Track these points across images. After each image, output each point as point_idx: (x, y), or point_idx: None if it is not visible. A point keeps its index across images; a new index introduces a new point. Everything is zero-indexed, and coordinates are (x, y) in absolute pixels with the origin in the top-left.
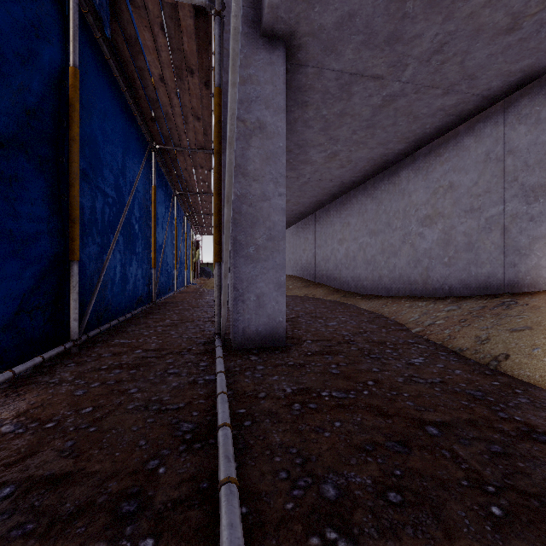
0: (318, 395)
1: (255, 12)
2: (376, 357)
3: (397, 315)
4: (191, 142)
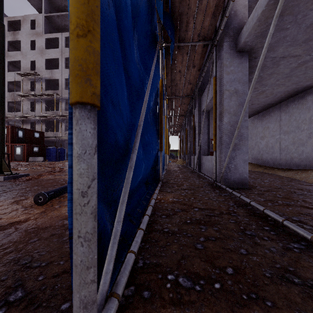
0: (276, 202)
1: (233, 42)
2: (299, 193)
3: (306, 179)
4: (183, 94)
